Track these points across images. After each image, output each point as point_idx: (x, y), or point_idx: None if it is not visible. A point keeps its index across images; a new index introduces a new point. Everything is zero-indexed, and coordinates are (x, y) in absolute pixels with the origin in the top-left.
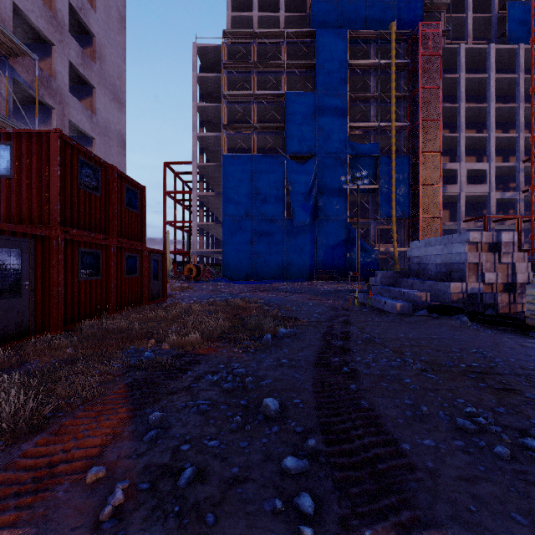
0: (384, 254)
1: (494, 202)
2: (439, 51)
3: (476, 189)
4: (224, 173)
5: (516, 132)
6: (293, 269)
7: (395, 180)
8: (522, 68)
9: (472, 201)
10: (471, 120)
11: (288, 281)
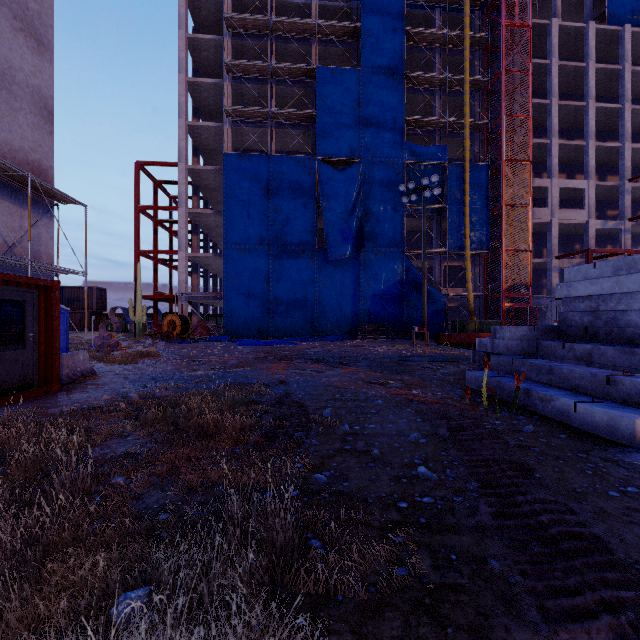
0: (455, 301)
1: (594, 233)
2: (528, 21)
3: (571, 215)
4: (226, 180)
5: (619, 141)
6: (328, 322)
7: (469, 198)
8: (628, 58)
9: (562, 232)
10: (561, 126)
11: (321, 339)
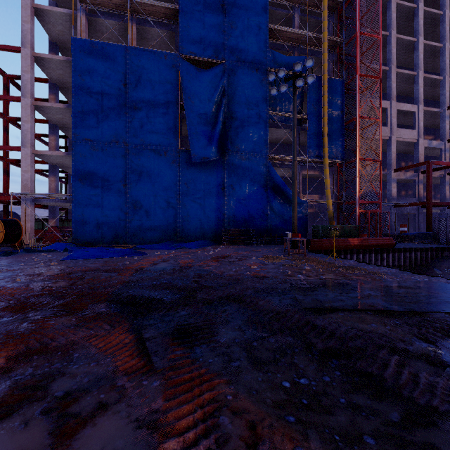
0: (314, 207)
1: (423, 150)
2: None
3: (405, 134)
4: (75, 68)
5: (440, 75)
6: (192, 227)
7: (327, 109)
8: (448, 5)
9: None
10: None
11: (181, 247)
